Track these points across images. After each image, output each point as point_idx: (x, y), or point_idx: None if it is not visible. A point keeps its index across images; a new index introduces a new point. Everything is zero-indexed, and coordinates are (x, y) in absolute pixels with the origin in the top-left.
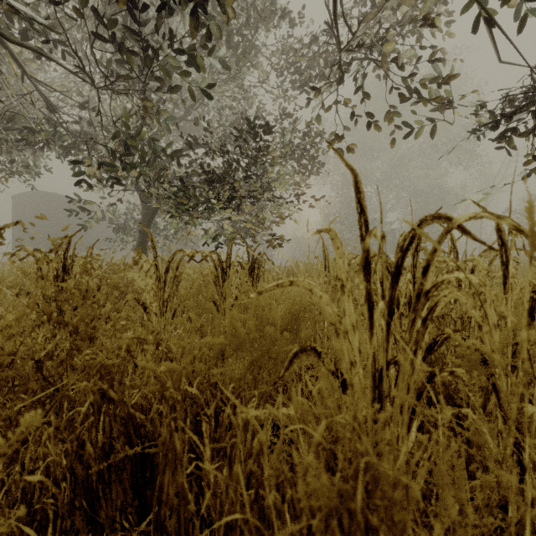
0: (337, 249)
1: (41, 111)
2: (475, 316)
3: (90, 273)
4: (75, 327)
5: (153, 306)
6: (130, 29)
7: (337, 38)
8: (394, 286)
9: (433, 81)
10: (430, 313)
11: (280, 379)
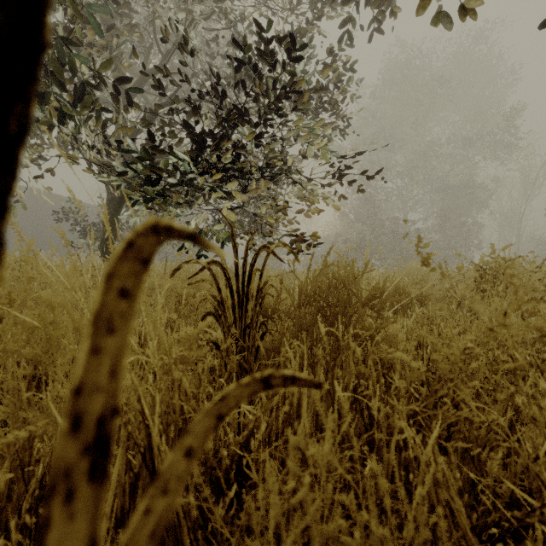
0: None
1: None
2: None
3: None
4: None
5: None
6: None
7: None
8: None
9: None
10: None
11: None
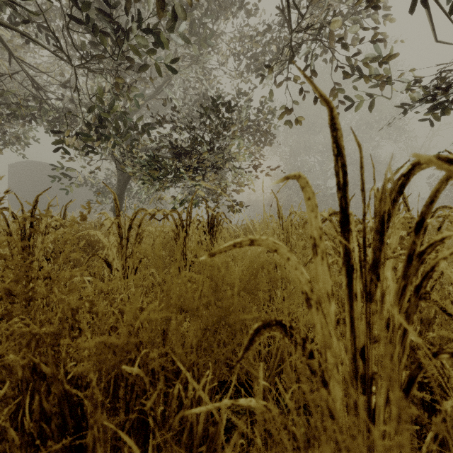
0: (308, 200)
1: (28, 89)
2: (450, 277)
3: (38, 230)
4: (8, 291)
5: (116, 261)
6: (102, 11)
7: (287, 21)
8: (378, 246)
9: (373, 60)
10: (424, 279)
11: (237, 363)
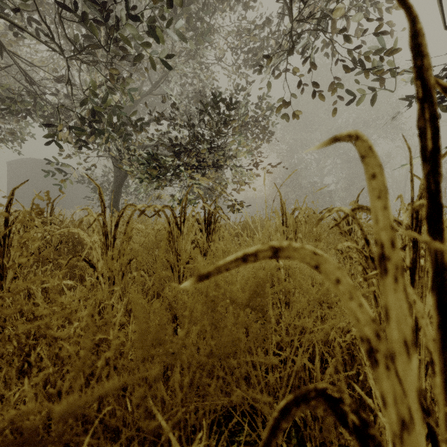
0: (371, 178)
1: (22, 84)
2: None
3: None
4: None
5: (101, 263)
6: None
7: (288, 9)
8: None
9: (375, 51)
10: None
11: None
